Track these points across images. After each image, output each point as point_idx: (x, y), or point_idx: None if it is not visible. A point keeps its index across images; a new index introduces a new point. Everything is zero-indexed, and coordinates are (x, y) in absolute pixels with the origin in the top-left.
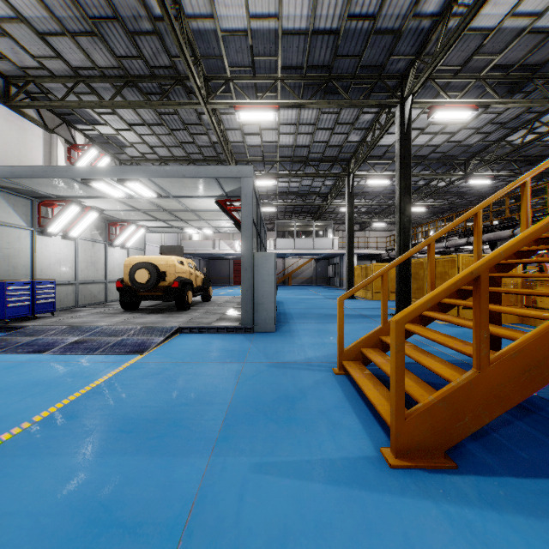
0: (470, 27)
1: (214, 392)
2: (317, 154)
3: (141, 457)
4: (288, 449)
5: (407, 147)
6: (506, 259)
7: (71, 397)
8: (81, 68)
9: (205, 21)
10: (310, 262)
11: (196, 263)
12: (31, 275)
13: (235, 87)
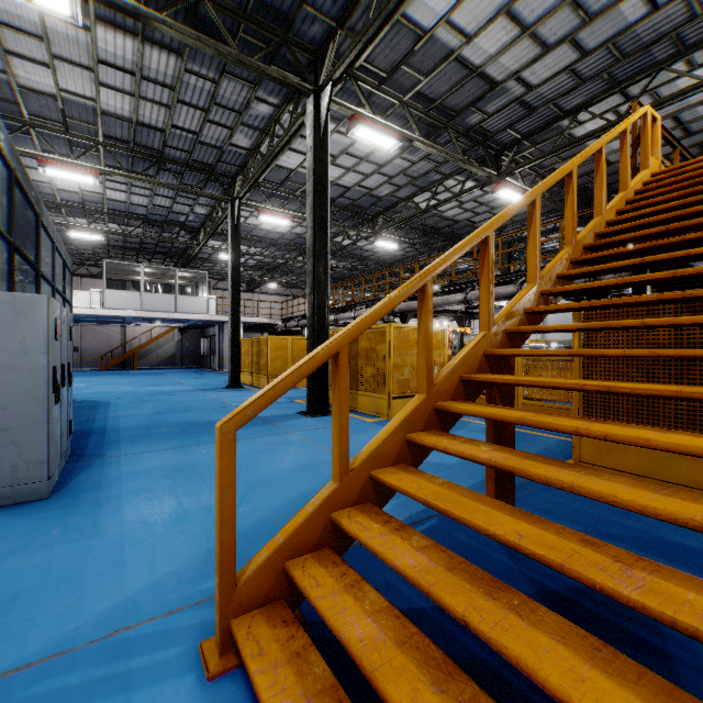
0: (405, 12)
1: None
2: (181, 153)
3: None
4: None
5: (324, 161)
6: (519, 325)
7: None
8: None
9: None
10: (172, 333)
11: None
12: None
13: None
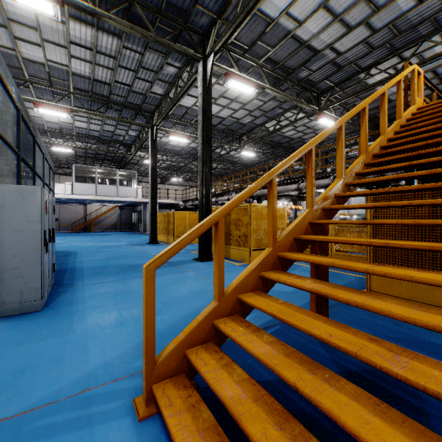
0: (260, 8)
1: None
2: (120, 98)
3: None
4: None
5: (209, 102)
6: (331, 204)
7: None
8: None
9: None
10: (115, 210)
11: None
12: None
13: None
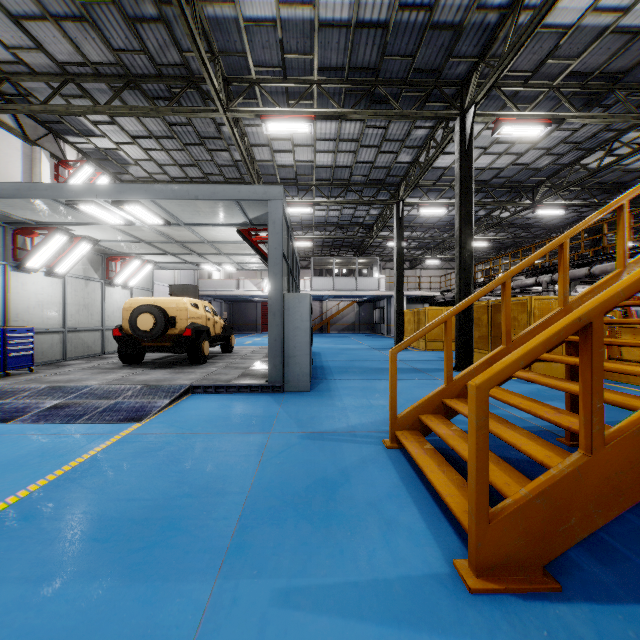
0: (544, 23)
1: (228, 476)
2: (361, 177)
3: (115, 583)
4: (327, 563)
5: (469, 167)
6: None
7: (33, 487)
8: (68, 63)
9: (223, 6)
10: (352, 306)
11: (216, 307)
12: (4, 321)
13: (262, 91)
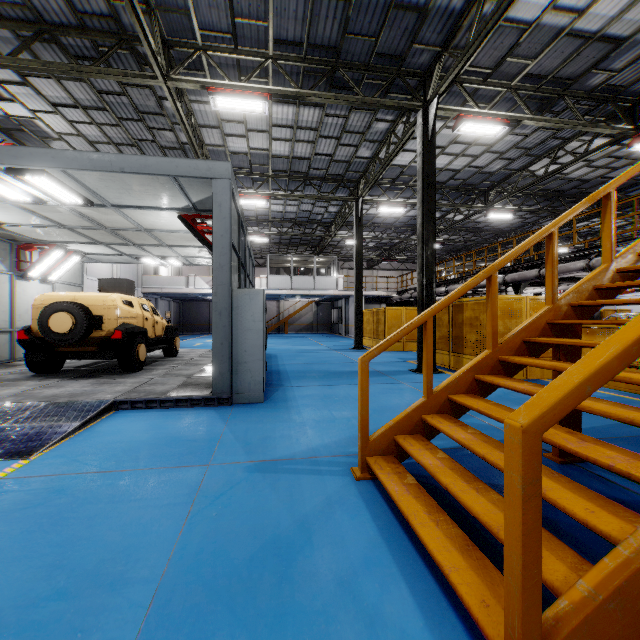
0: (507, 16)
1: (136, 547)
2: (320, 171)
3: None
4: None
5: (431, 162)
6: (587, 299)
7: None
8: None
9: None
10: (310, 306)
11: (164, 306)
12: None
13: (209, 60)
